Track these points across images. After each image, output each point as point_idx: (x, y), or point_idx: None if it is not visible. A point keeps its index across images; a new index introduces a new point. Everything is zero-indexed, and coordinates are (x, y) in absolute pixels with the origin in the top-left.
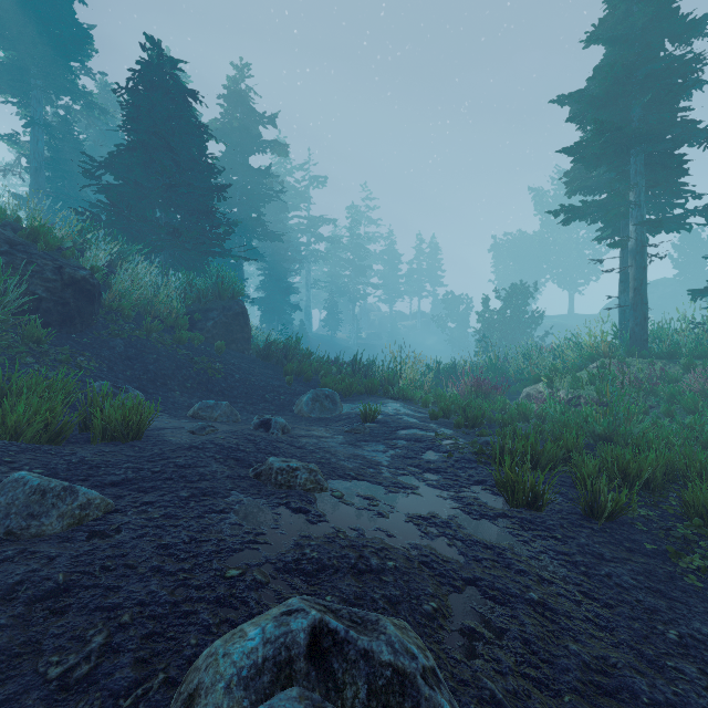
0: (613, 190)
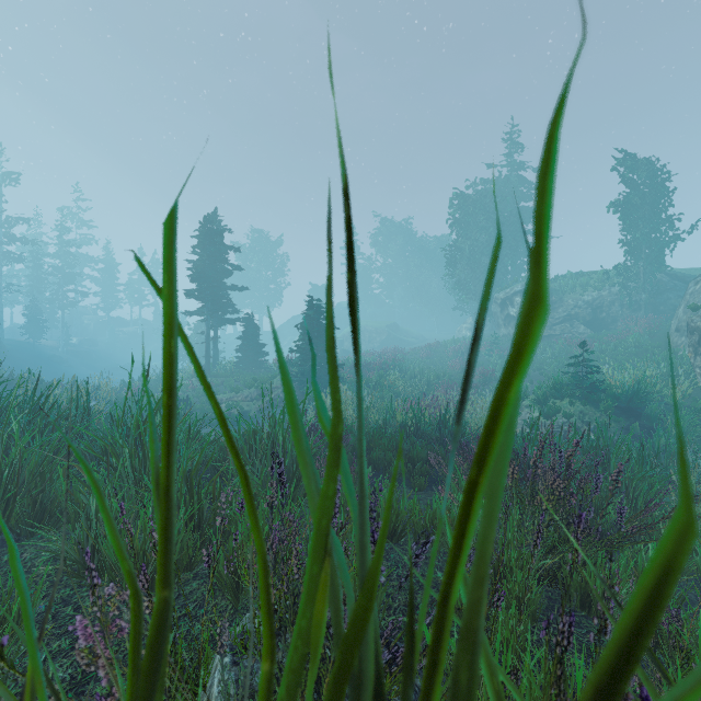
0: (198, 314)
